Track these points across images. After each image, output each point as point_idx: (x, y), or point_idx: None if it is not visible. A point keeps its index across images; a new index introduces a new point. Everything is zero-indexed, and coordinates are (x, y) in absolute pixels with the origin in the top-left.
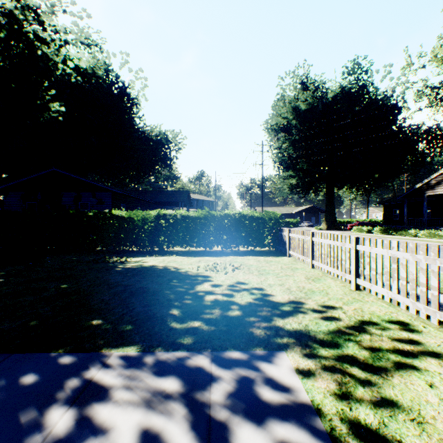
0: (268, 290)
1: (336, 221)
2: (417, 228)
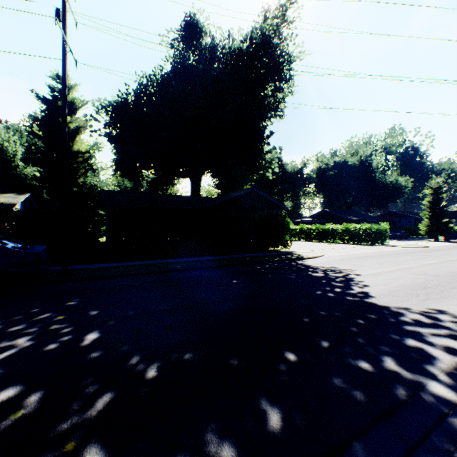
0: None
1: None
2: None
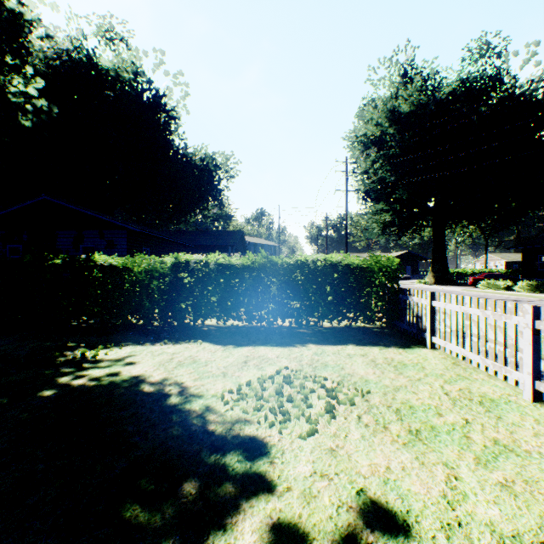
0: None
1: (448, 273)
2: None
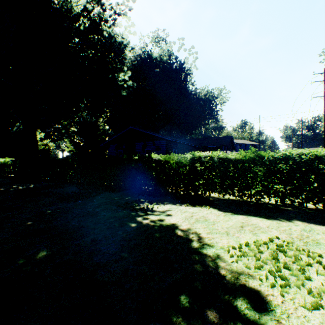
0: None
1: None
2: None
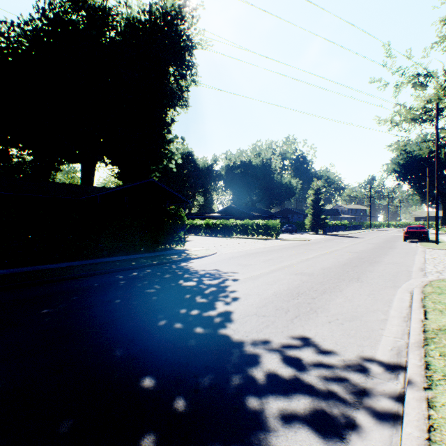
0: None
1: None
2: None
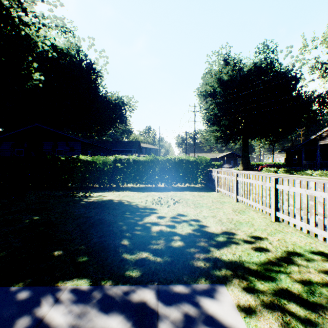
0: (203, 221)
1: (249, 164)
2: (312, 169)
